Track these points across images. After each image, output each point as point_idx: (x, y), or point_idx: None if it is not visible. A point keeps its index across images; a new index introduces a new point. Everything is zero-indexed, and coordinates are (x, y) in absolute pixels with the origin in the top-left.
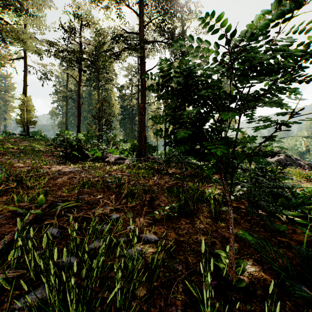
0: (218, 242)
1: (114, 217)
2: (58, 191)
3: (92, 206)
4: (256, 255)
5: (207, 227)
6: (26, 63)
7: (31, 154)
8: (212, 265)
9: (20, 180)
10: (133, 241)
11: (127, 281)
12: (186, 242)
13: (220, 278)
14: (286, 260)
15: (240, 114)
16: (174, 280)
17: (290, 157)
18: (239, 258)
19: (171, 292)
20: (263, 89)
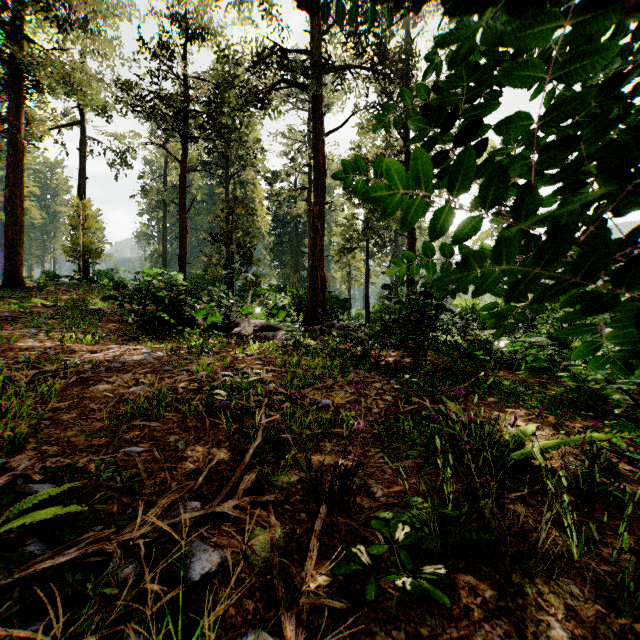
0: None
1: (196, 570)
2: (69, 429)
3: (137, 503)
4: None
5: None
6: (83, 133)
7: (74, 319)
8: None
9: None
10: None
11: None
12: None
13: None
14: None
15: None
16: None
17: None
18: None
19: None
20: None
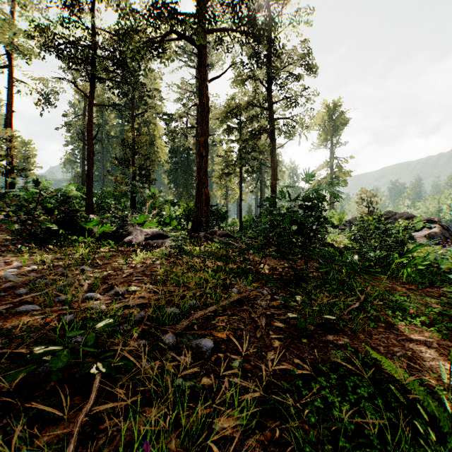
0: None
1: None
2: None
3: None
4: None
5: None
6: (10, 74)
7: None
8: None
9: None
10: None
11: None
12: None
13: None
14: None
15: None
16: None
17: (449, 229)
18: None
19: None
20: None
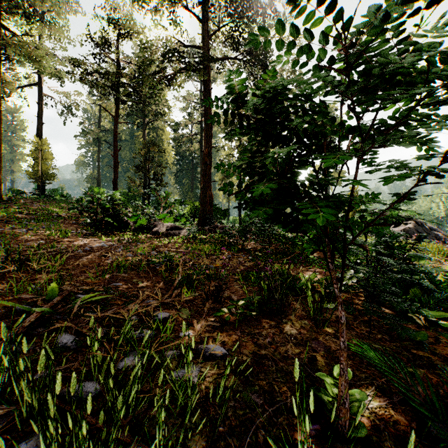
0: (319, 357)
1: (160, 316)
2: (80, 277)
3: (128, 300)
4: (380, 379)
5: (302, 334)
6: (40, 91)
7: (46, 222)
8: (313, 404)
9: (26, 259)
10: (187, 357)
11: (177, 423)
12: (271, 358)
13: (324, 418)
14: (430, 390)
15: (358, 156)
16: (251, 422)
17: (423, 225)
18: (353, 384)
19: (246, 444)
20: (396, 117)
